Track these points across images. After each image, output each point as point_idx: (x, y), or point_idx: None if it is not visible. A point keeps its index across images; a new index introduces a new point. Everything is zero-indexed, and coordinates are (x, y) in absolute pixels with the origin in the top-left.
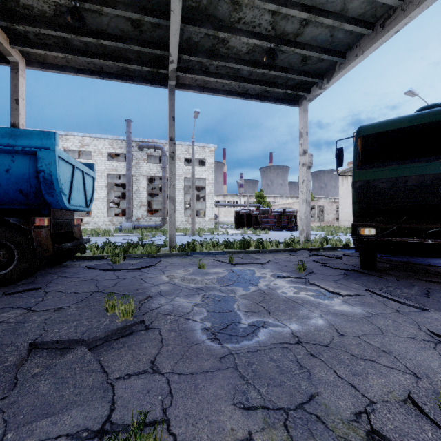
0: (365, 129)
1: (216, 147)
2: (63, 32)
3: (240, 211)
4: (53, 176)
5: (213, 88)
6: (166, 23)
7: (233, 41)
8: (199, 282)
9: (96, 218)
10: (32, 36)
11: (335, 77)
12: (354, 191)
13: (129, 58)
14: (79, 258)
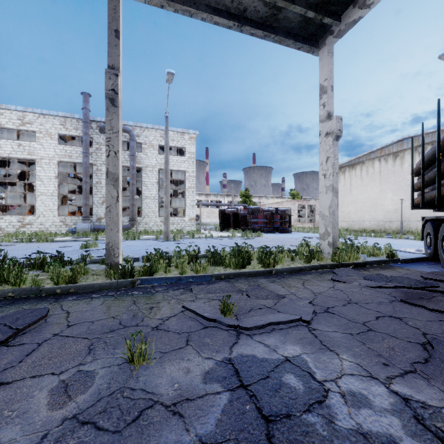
0: None
1: (197, 133)
2: None
3: (226, 209)
4: None
5: None
6: None
7: None
8: None
9: (42, 217)
10: None
11: None
12: None
13: None
14: None
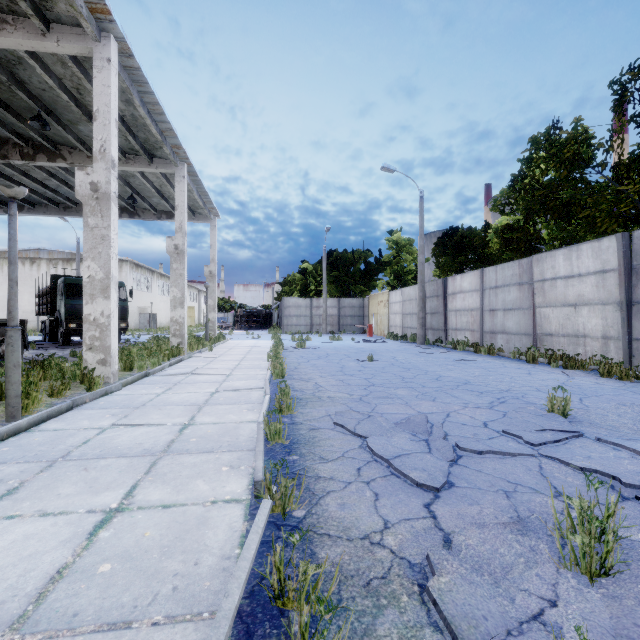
0: (69, 280)
1: None
2: None
3: None
4: None
5: None
6: None
7: None
8: None
9: None
10: None
11: (25, 214)
12: (67, 308)
13: None
14: None
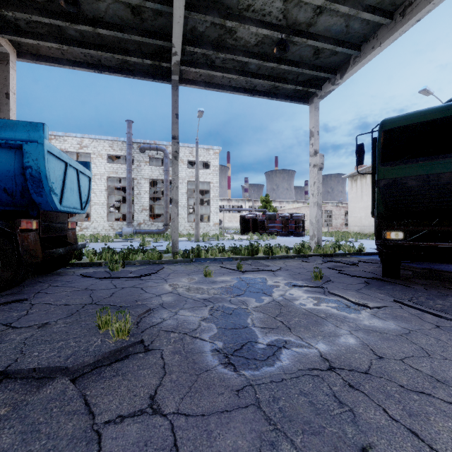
0: (390, 122)
1: (220, 149)
2: (57, 20)
3: (246, 215)
4: (41, 172)
5: (219, 84)
6: (169, 9)
7: (241, 31)
8: (206, 292)
9: (95, 222)
10: (23, 24)
11: (350, 72)
12: (379, 191)
13: (129, 49)
14: (74, 265)
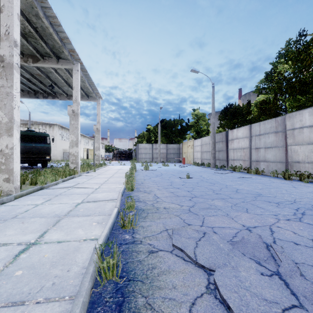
0: None
1: None
2: None
3: None
4: None
5: None
6: None
7: None
8: None
9: None
10: None
11: None
12: None
13: None
14: None
